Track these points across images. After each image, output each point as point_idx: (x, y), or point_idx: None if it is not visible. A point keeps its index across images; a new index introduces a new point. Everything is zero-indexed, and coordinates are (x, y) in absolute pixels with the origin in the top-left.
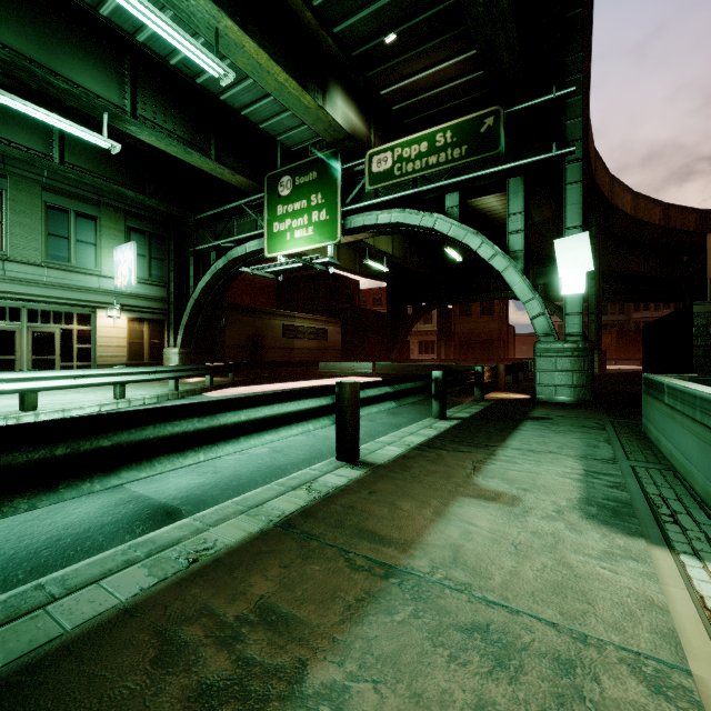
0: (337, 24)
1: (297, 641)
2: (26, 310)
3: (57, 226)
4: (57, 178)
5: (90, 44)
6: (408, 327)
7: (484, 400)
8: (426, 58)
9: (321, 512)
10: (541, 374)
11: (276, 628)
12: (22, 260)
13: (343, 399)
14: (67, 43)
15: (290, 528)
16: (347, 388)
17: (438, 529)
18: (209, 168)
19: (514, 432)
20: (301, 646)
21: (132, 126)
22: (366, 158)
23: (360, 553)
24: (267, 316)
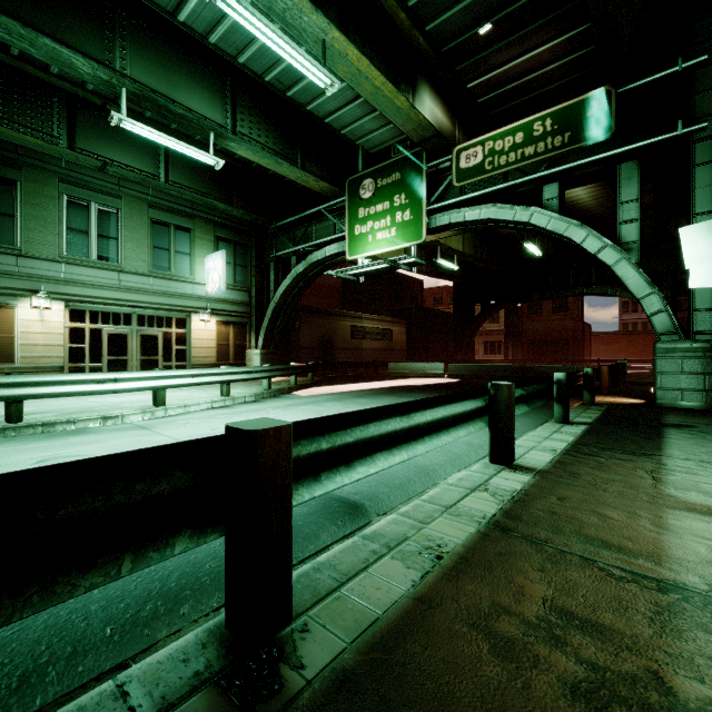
0: (430, 22)
1: (626, 650)
2: (135, 315)
3: (160, 239)
4: (160, 196)
5: (199, 71)
6: (475, 326)
7: (594, 404)
8: (520, 44)
9: (525, 516)
10: (663, 377)
11: (589, 634)
12: (133, 271)
13: (500, 401)
14: (181, 72)
15: (507, 530)
16: (504, 390)
17: (674, 543)
18: (295, 176)
19: (664, 440)
20: (635, 656)
21: (233, 142)
22: (453, 154)
23: (609, 563)
24: (336, 317)
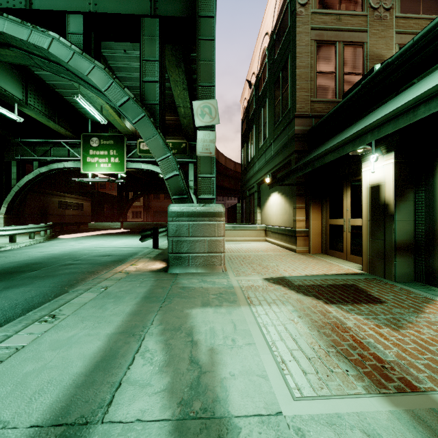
0: None
1: None
2: None
3: None
4: None
5: (10, 70)
6: (130, 204)
7: None
8: None
9: None
10: None
11: None
12: None
13: None
14: (1, 70)
15: None
16: None
17: None
18: (54, 127)
19: None
20: None
21: (26, 109)
22: (137, 142)
23: None
24: (50, 195)
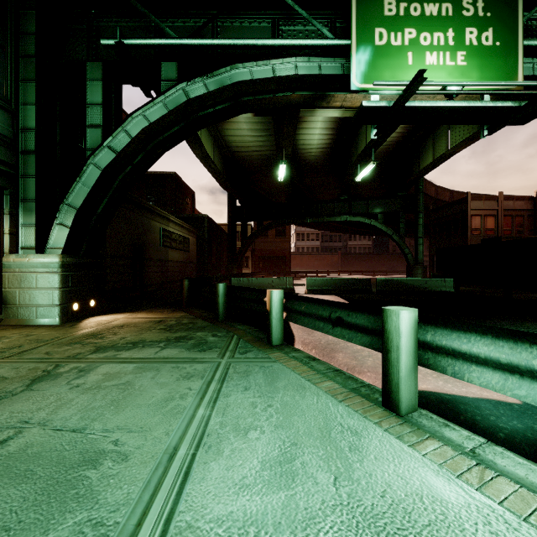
0: None
1: None
2: None
3: None
4: None
5: None
6: (250, 242)
7: None
8: None
9: None
10: None
11: None
12: None
13: None
14: None
15: None
16: None
17: None
18: None
19: None
20: None
21: None
22: None
23: None
24: (147, 213)
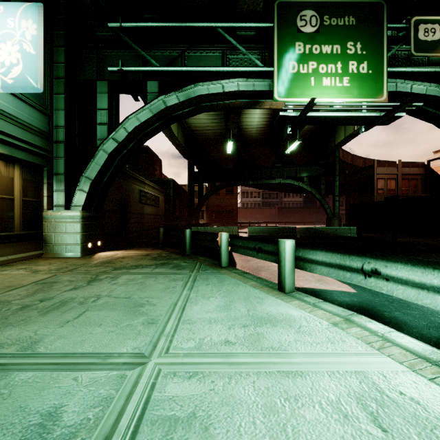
0: None
1: None
2: None
3: None
4: None
5: None
6: (205, 199)
7: None
8: None
9: None
10: None
11: None
12: None
13: None
14: None
15: None
16: None
17: None
18: None
19: None
20: None
21: None
22: (411, 22)
23: None
24: (130, 179)
